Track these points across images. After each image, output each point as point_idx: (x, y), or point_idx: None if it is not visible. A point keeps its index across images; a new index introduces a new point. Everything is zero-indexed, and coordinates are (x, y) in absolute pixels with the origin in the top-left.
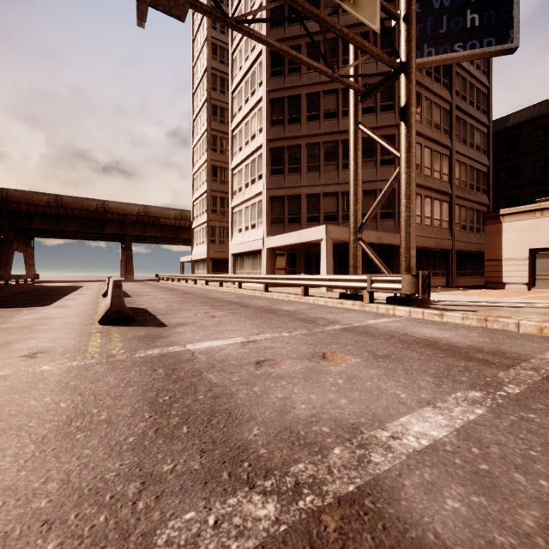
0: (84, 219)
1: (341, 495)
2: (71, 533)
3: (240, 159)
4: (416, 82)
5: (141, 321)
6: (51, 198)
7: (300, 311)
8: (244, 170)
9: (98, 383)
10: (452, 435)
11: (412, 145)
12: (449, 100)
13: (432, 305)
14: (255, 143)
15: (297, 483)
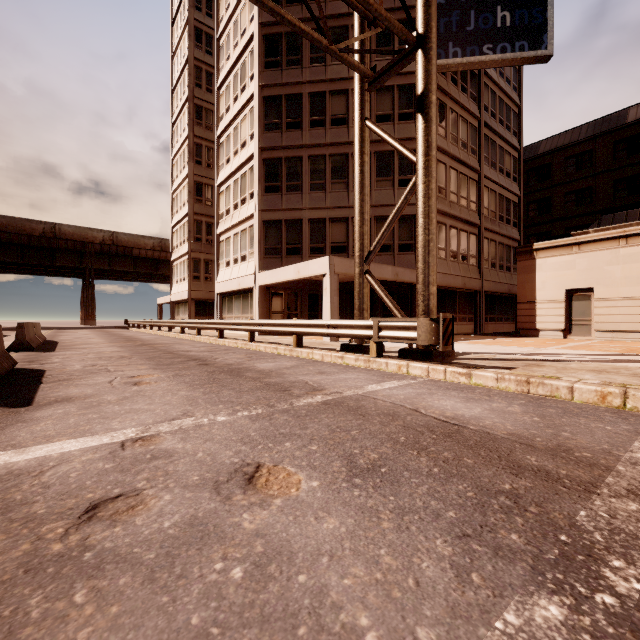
0: (26, 246)
1: None
2: None
3: (228, 173)
4: (440, 89)
5: None
6: None
7: (278, 371)
8: (232, 187)
9: None
10: None
11: (431, 145)
12: (477, 115)
13: (457, 360)
14: (245, 153)
15: None
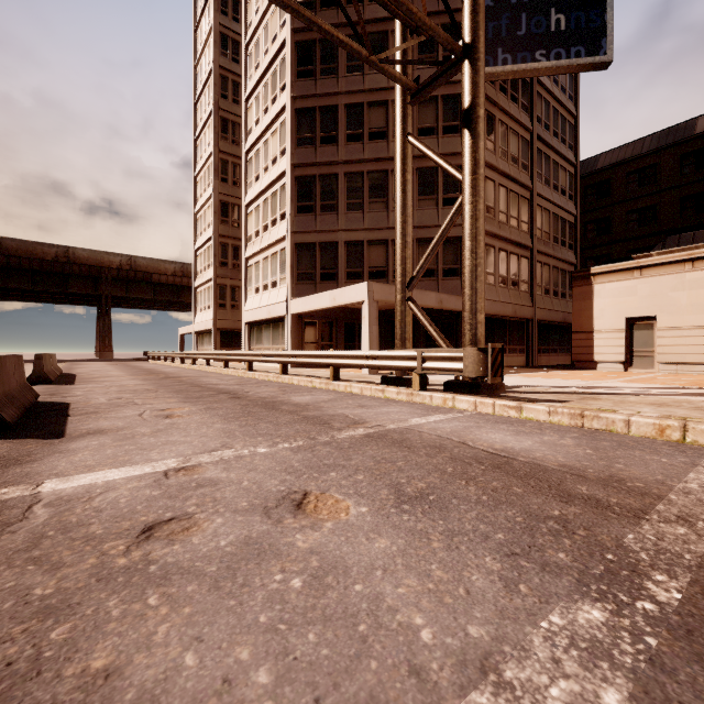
0: (37, 272)
1: None
2: None
3: (257, 192)
4: (488, 99)
5: (29, 427)
6: None
7: (316, 405)
8: (261, 207)
9: None
10: None
11: (479, 163)
12: (528, 127)
13: (507, 393)
14: (276, 170)
15: None
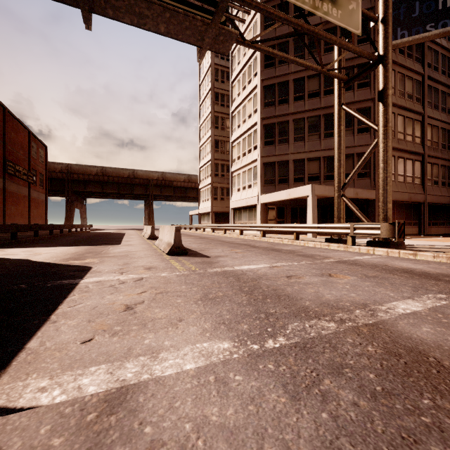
0: (120, 183)
1: (366, 323)
2: (249, 324)
3: (239, 134)
4: None
5: (191, 254)
6: (98, 169)
7: (298, 250)
8: (241, 142)
9: (202, 282)
10: (425, 310)
11: (388, 120)
12: (421, 72)
13: (407, 248)
14: (251, 121)
15: (341, 319)
